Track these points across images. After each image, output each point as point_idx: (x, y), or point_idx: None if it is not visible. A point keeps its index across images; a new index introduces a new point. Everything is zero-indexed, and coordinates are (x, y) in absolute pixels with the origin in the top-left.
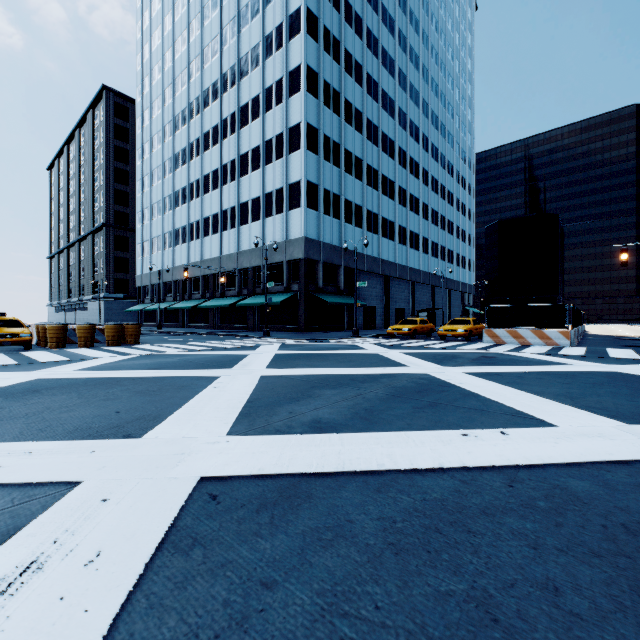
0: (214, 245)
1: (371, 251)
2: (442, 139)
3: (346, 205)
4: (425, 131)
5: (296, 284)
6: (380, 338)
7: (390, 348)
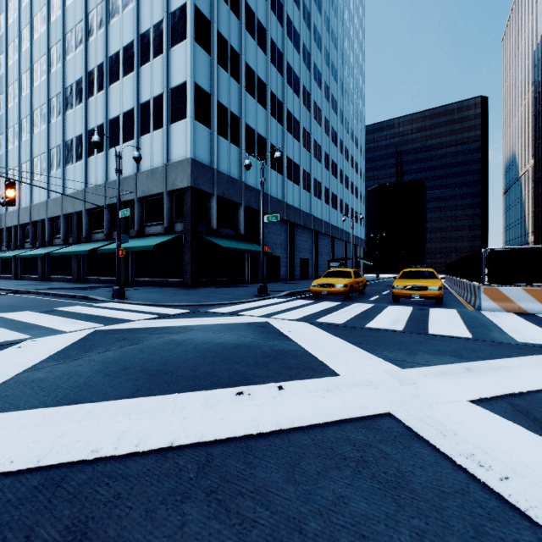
0: (78, 175)
1: (275, 192)
2: (340, 94)
3: (247, 132)
4: (326, 80)
5: (180, 223)
6: (300, 299)
7: (370, 346)
